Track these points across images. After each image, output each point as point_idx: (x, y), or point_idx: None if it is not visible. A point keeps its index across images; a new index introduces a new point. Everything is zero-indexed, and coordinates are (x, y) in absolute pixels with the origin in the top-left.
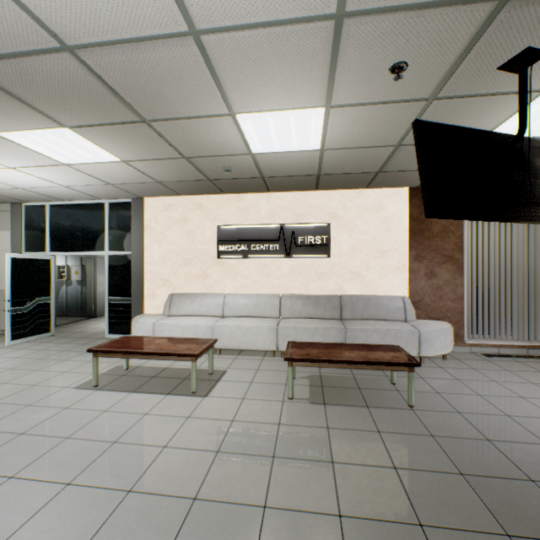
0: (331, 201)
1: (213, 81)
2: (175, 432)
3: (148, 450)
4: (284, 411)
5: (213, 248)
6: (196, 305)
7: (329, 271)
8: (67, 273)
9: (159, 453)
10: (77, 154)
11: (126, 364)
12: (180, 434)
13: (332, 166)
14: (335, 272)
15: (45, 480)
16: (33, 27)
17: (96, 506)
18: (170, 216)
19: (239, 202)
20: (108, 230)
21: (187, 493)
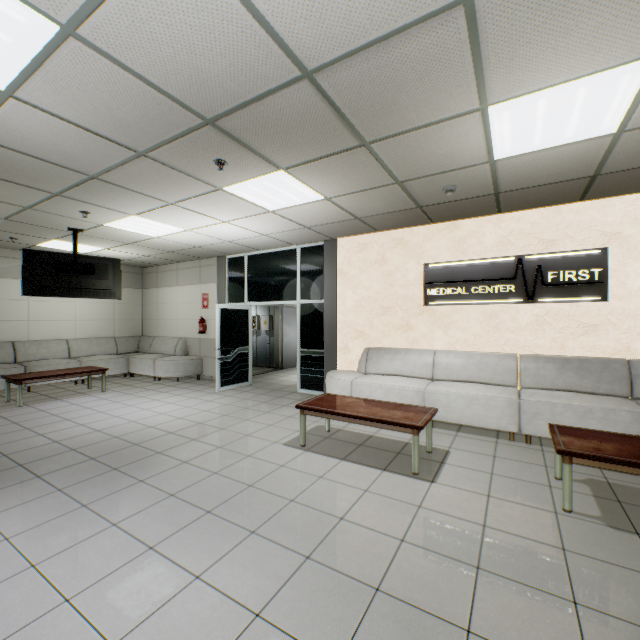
0: (607, 214)
1: (470, 65)
2: (408, 523)
3: (382, 540)
4: (564, 529)
5: (417, 293)
6: (397, 363)
7: (604, 321)
8: (256, 323)
9: (397, 547)
10: (283, 198)
11: (328, 426)
12: (416, 528)
13: (627, 157)
14: (615, 324)
15: (283, 545)
16: (280, 60)
17: (344, 597)
18: (365, 257)
19: (452, 232)
20: (299, 278)
21: (454, 618)
